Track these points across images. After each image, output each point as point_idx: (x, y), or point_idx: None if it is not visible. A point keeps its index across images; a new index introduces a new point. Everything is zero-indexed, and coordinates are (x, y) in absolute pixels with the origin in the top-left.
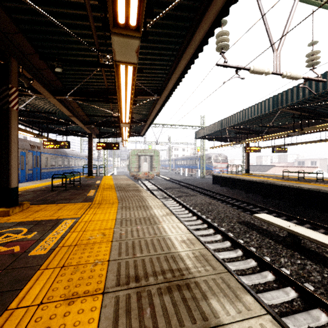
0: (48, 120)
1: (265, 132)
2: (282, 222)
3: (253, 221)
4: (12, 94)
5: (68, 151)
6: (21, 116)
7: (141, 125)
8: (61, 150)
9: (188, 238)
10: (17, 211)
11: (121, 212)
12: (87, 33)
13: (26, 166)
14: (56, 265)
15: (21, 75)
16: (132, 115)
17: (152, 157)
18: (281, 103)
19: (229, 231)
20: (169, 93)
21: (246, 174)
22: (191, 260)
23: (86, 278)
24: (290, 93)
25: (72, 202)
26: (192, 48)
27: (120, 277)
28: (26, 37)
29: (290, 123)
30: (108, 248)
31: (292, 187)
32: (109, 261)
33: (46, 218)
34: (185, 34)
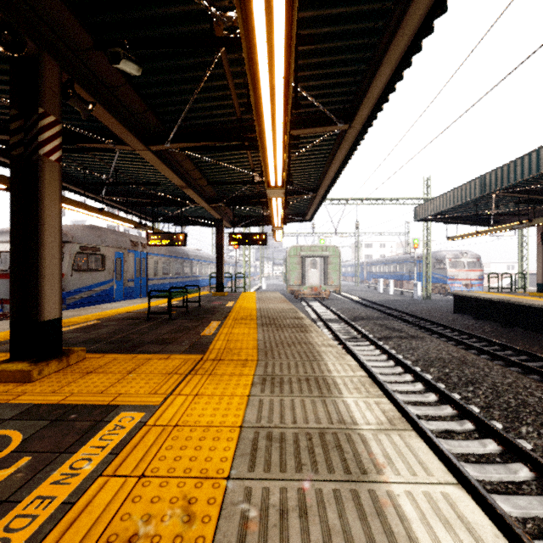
0: (155, 200)
1: None
2: None
3: None
4: (46, 129)
5: (190, 252)
6: (117, 196)
7: (306, 200)
8: (179, 250)
9: None
10: (54, 370)
11: (259, 399)
12: None
13: (125, 275)
14: None
15: (72, 95)
16: (291, 179)
17: (326, 259)
18: None
19: None
20: (371, 112)
21: (542, 294)
22: None
23: None
24: None
25: (166, 350)
26: None
27: None
28: (69, 5)
29: None
30: None
31: None
32: None
33: (90, 397)
34: None
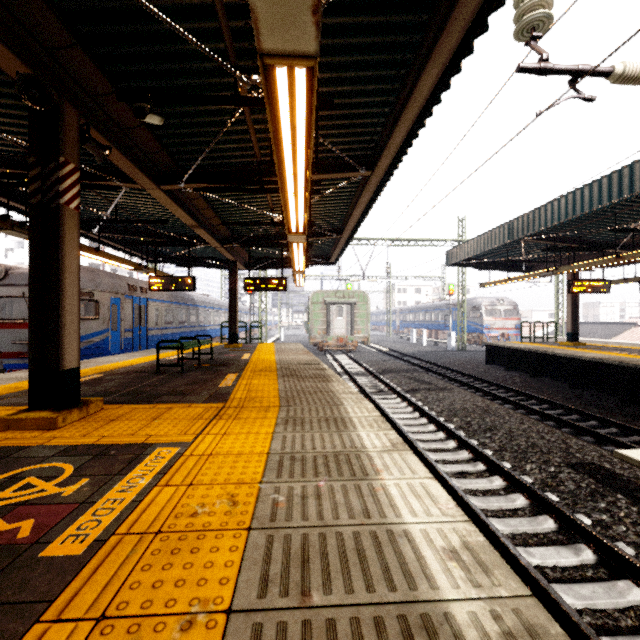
0: (158, 238)
1: (622, 246)
2: None
3: (609, 463)
4: (67, 177)
5: (196, 297)
6: (113, 233)
7: (331, 242)
8: (183, 295)
9: (464, 539)
10: (75, 419)
11: (282, 435)
12: (209, 26)
13: (122, 324)
14: (87, 609)
15: (88, 140)
16: (314, 220)
17: (353, 307)
18: None
19: (547, 488)
20: (393, 161)
21: (570, 344)
22: None
23: None
24: None
25: (185, 400)
26: (457, 29)
27: None
28: (91, 56)
29: None
30: (235, 556)
31: None
32: (231, 614)
33: (123, 438)
34: None
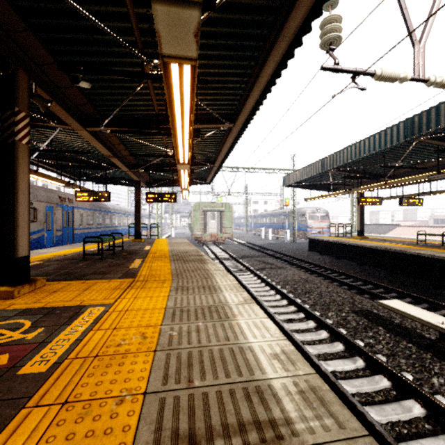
0: (82, 163)
1: (389, 176)
2: (429, 316)
3: (376, 310)
4: (20, 121)
5: (110, 206)
6: (47, 158)
7: (207, 169)
8: (100, 205)
9: (283, 348)
10: (27, 292)
11: (174, 297)
12: (125, 26)
13: (54, 225)
14: (55, 399)
15: (35, 95)
16: (195, 154)
17: (222, 213)
18: (418, 129)
19: (340, 326)
20: (247, 119)
21: (359, 237)
22: (294, 399)
23: (100, 434)
24: (435, 113)
25: (106, 277)
26: (284, 42)
27: (161, 434)
28: (39, 38)
29: (429, 161)
30: (147, 366)
31: (436, 258)
32: (146, 395)
33: (64, 303)
34: (274, 20)
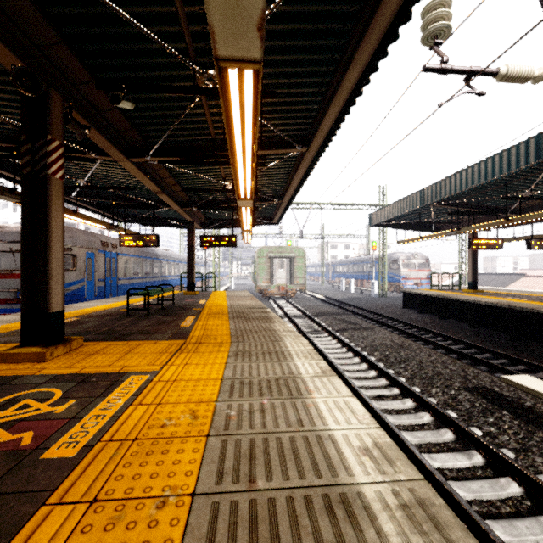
0: (127, 202)
1: (512, 211)
2: None
3: (498, 387)
4: (53, 152)
5: (159, 252)
6: (88, 197)
7: (273, 206)
8: (148, 250)
9: (375, 440)
10: (60, 354)
11: (233, 364)
12: (173, 30)
13: (96, 275)
14: (82, 495)
15: (70, 121)
16: (259, 188)
17: (293, 260)
18: None
19: (448, 407)
20: (324, 140)
21: (471, 291)
22: (394, 517)
23: None
24: None
25: (152, 338)
26: (374, 37)
27: None
28: (74, 52)
29: None
30: (197, 456)
31: None
32: (195, 496)
33: (101, 369)
34: (360, 9)
